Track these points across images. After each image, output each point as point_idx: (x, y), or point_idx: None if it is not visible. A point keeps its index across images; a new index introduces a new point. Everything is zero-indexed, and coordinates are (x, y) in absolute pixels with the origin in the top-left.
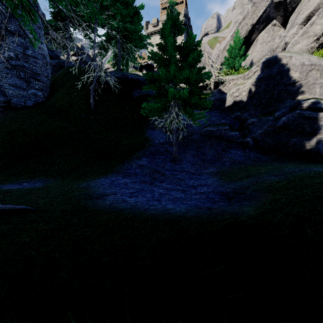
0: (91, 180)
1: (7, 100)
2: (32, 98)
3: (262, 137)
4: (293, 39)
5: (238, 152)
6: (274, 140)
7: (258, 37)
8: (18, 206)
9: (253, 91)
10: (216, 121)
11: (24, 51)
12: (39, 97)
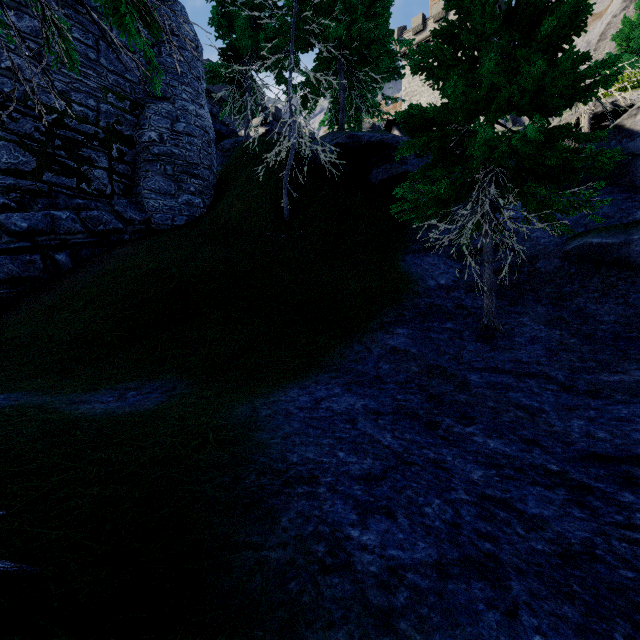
0: (264, 395)
1: (146, 219)
2: (184, 211)
3: None
4: None
5: None
6: None
7: None
8: None
9: None
10: (613, 218)
11: (173, 125)
12: (196, 208)
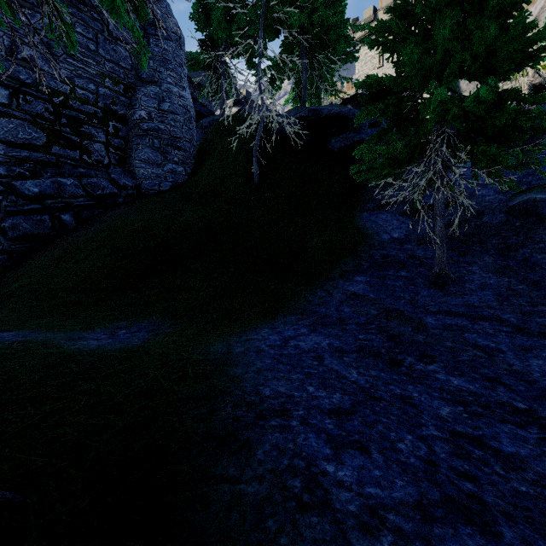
0: (238, 334)
1: (137, 185)
2: (169, 178)
3: None
4: None
5: None
6: None
7: None
8: None
9: None
10: None
11: (160, 105)
12: (179, 175)
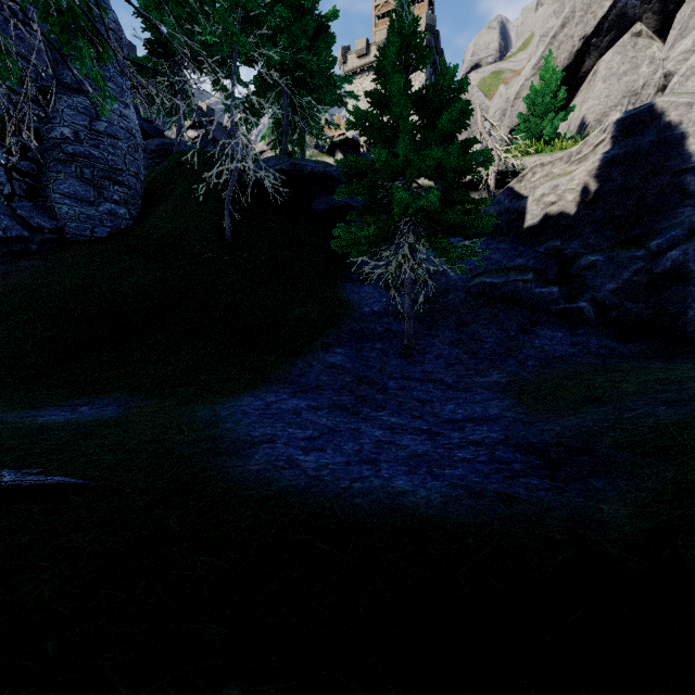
0: (221, 402)
1: (58, 227)
2: (107, 221)
3: (617, 298)
4: (685, 63)
5: (558, 335)
6: (649, 305)
7: (597, 64)
8: (52, 477)
9: (592, 189)
10: (502, 263)
11: (92, 124)
12: (121, 219)
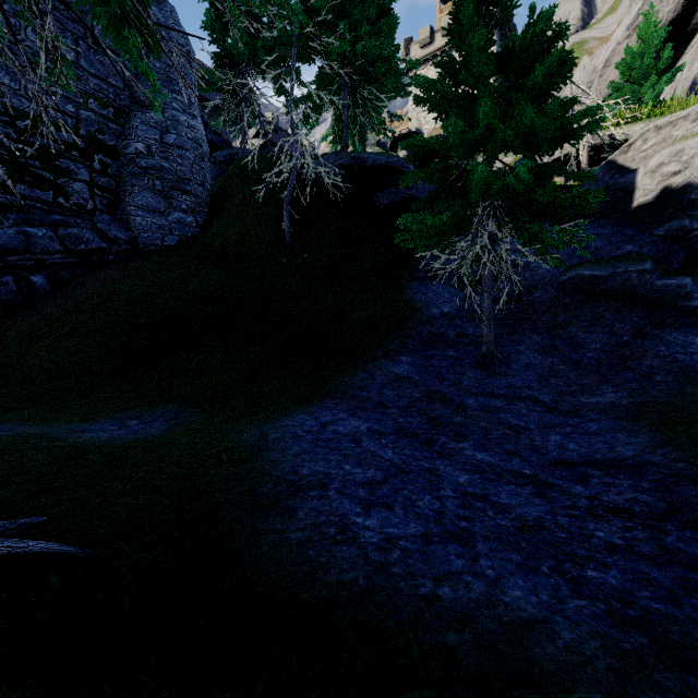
0: (271, 420)
1: (133, 238)
2: (175, 230)
3: None
4: None
5: (694, 340)
6: None
7: None
8: (35, 543)
9: None
10: (604, 251)
11: (163, 137)
12: (188, 227)
